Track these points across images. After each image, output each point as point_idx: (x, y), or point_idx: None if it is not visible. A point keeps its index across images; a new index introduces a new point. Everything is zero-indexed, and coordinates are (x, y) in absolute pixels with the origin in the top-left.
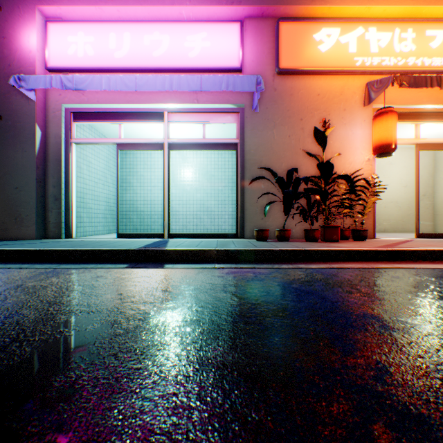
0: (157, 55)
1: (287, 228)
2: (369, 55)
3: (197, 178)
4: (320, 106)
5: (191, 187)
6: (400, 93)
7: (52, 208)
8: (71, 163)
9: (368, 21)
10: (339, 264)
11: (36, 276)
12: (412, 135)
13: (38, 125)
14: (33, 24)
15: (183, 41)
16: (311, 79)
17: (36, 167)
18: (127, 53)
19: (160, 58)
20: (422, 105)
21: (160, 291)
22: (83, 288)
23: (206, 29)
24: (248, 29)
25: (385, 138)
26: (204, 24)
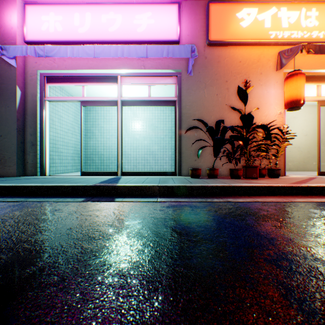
0: (112, 30)
1: (215, 168)
2: (281, 29)
3: (144, 129)
4: (241, 71)
5: (140, 136)
6: (305, 60)
7: (29, 151)
8: (45, 116)
9: (280, 2)
10: (262, 198)
11: (2, 209)
12: (312, 95)
13: (18, 86)
14: (14, 6)
15: (132, 19)
16: (234, 49)
17: (16, 119)
18: (88, 29)
19: (114, 33)
20: (323, 70)
21: (106, 226)
22: (38, 222)
23: (151, 9)
24: (184, 10)
25: (295, 95)
26: (149, 6)
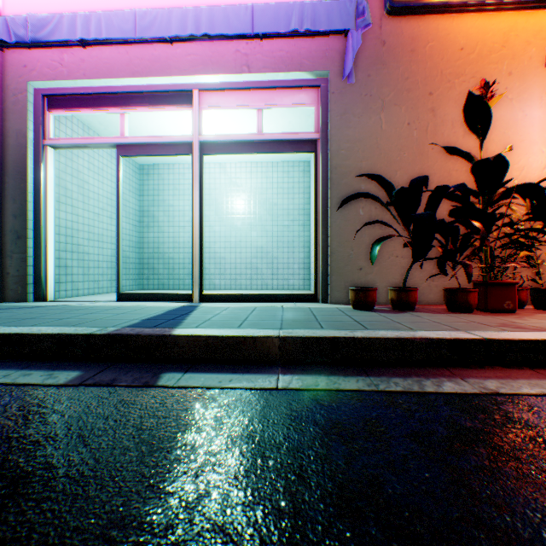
0: None
1: (405, 286)
2: None
3: (252, 209)
4: (464, 70)
5: (243, 222)
6: None
7: (12, 251)
8: (44, 178)
9: None
10: None
11: None
12: None
13: None
14: None
15: None
16: (447, 22)
17: None
18: None
19: None
20: None
21: None
22: None
23: None
24: None
25: None
26: None
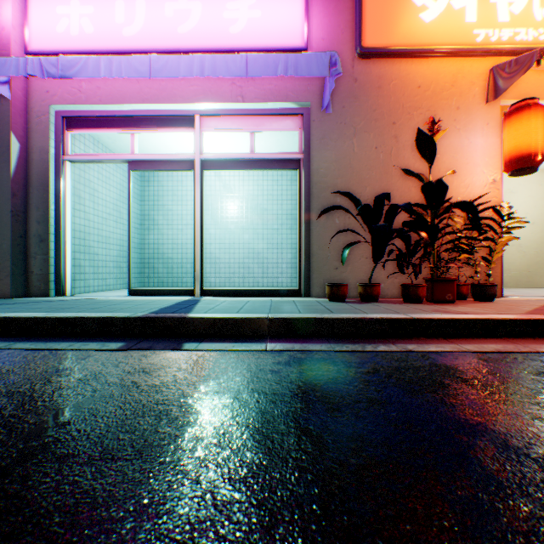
0: (184, 30)
1: (373, 282)
2: (497, 25)
3: (244, 214)
4: (421, 104)
5: (236, 225)
6: (541, 82)
7: (36, 252)
8: (64, 189)
9: None
10: (474, 344)
11: None
12: None
13: (14, 134)
14: None
15: (221, 10)
16: (408, 65)
17: (11, 194)
18: (140, 29)
19: (188, 35)
20: None
21: (150, 416)
22: (5, 403)
23: None
24: None
25: (527, 146)
26: None
